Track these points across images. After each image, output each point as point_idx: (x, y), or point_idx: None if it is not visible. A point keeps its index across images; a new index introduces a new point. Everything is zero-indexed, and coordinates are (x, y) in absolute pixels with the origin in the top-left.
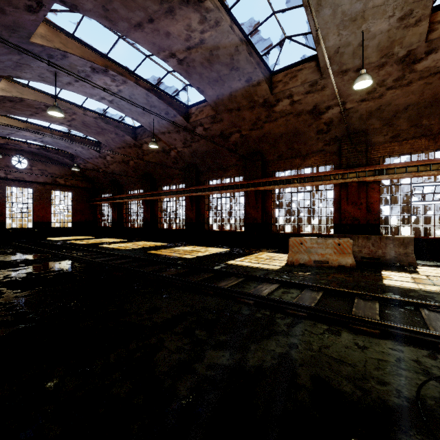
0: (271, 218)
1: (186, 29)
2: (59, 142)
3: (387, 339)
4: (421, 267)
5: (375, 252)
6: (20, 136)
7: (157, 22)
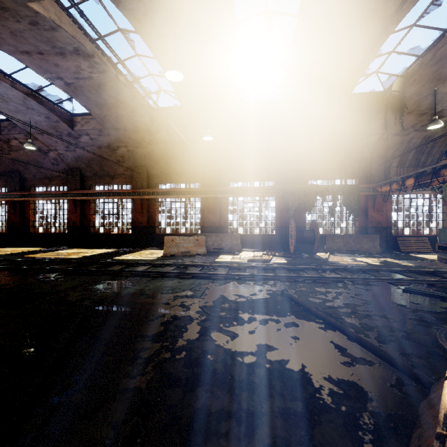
0: (155, 222)
1: (76, 67)
2: None
3: (194, 279)
4: (244, 252)
5: (221, 244)
6: None
7: (47, 55)
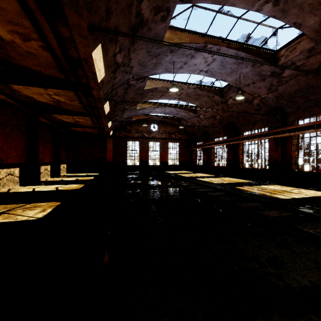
0: None
1: None
2: (172, 111)
3: None
4: None
5: None
6: (154, 112)
7: None
